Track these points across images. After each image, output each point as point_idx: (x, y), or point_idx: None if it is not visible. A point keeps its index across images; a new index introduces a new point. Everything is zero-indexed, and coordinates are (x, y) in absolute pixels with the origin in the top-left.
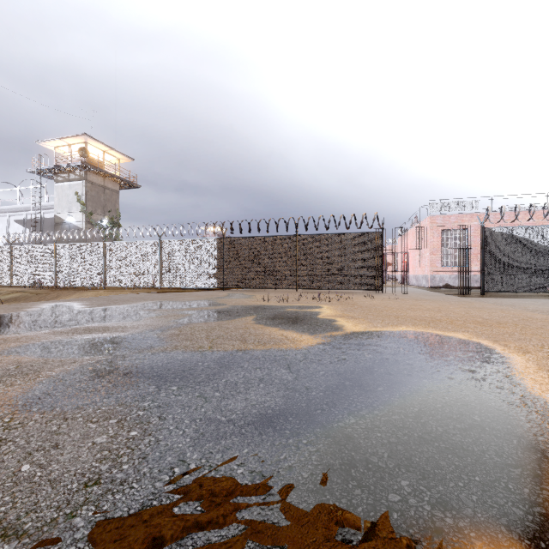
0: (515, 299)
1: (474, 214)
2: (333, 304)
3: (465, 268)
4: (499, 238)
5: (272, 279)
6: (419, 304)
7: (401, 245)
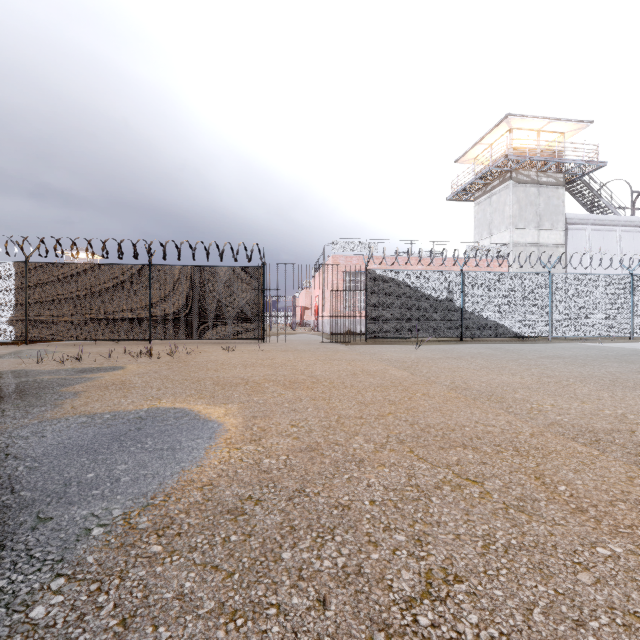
0: (388, 346)
1: (374, 256)
2: (154, 362)
3: (350, 313)
4: (382, 281)
5: (112, 326)
6: (275, 356)
7: (285, 285)
